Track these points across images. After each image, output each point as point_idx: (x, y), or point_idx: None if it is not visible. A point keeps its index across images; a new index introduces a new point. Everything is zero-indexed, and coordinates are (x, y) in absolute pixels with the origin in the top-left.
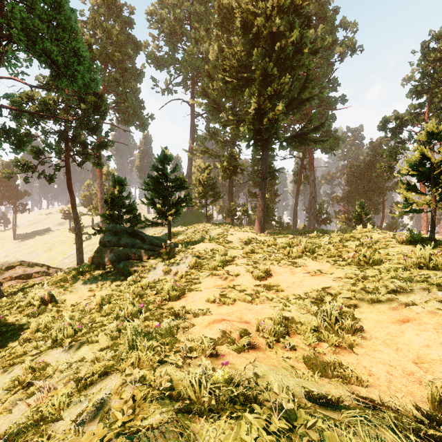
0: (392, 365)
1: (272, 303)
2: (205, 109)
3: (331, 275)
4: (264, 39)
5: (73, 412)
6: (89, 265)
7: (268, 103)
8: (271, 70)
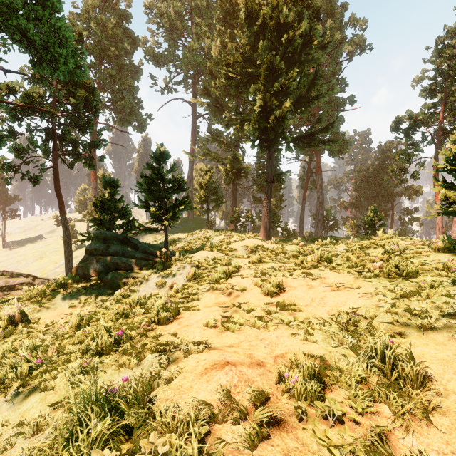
0: None
1: (290, 329)
2: (207, 109)
3: (358, 290)
4: (271, 30)
5: None
6: (72, 277)
7: (274, 100)
8: (278, 66)
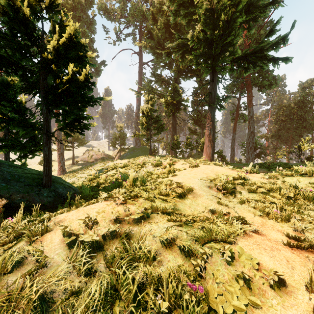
0: None
1: None
2: (150, 51)
3: None
4: None
5: None
6: None
7: None
8: None
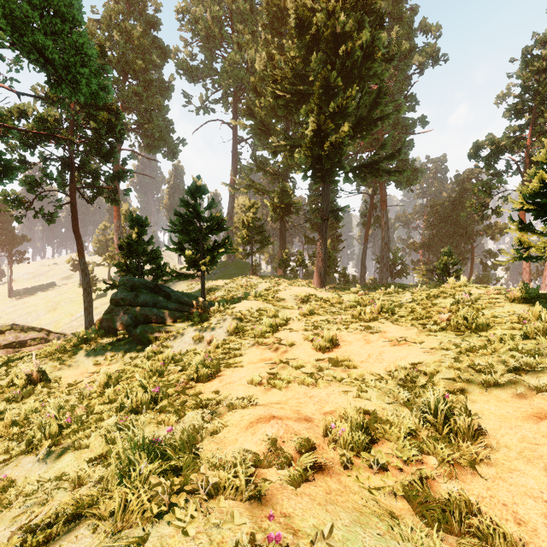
0: None
1: (342, 386)
2: (250, 132)
3: (421, 345)
4: (326, 41)
5: None
6: (96, 330)
7: (330, 123)
8: (334, 82)
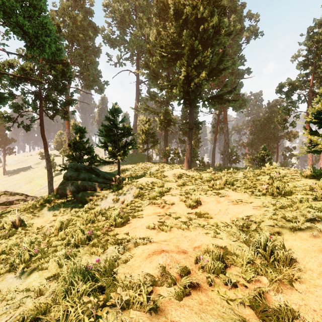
0: None
1: (204, 230)
2: (147, 77)
3: (251, 204)
4: (191, 23)
5: None
6: (54, 195)
7: (194, 72)
8: (196, 47)
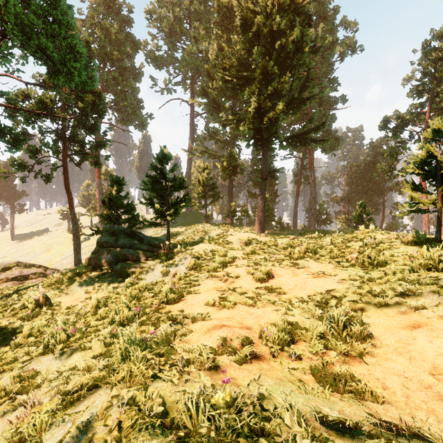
0: (407, 377)
1: (274, 307)
2: (205, 109)
3: (335, 277)
4: (265, 37)
5: (55, 434)
6: (86, 266)
7: (268, 102)
8: (271, 69)
